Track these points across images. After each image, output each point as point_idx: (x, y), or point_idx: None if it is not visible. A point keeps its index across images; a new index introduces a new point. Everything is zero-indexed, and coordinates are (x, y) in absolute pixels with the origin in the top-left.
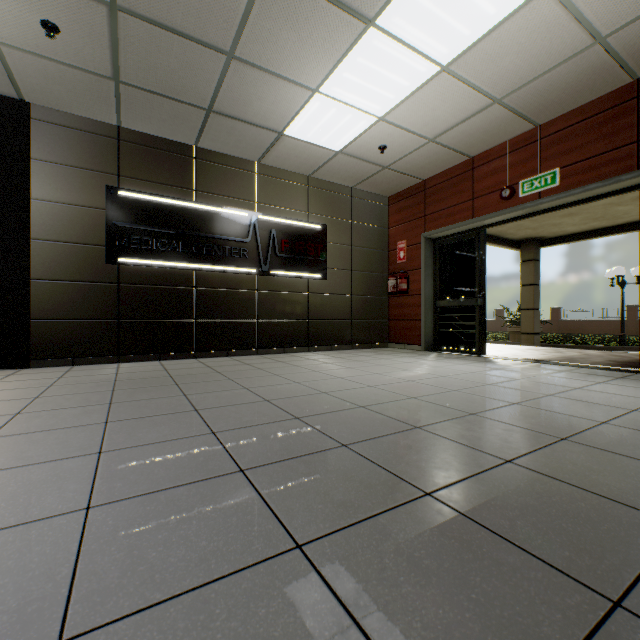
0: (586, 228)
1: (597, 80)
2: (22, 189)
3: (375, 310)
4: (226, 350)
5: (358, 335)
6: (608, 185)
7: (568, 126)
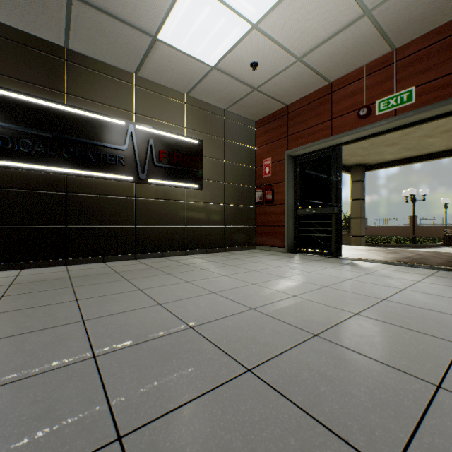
0: (399, 157)
1: None
2: None
3: (245, 217)
4: (101, 256)
5: (230, 239)
6: None
7: (424, 47)
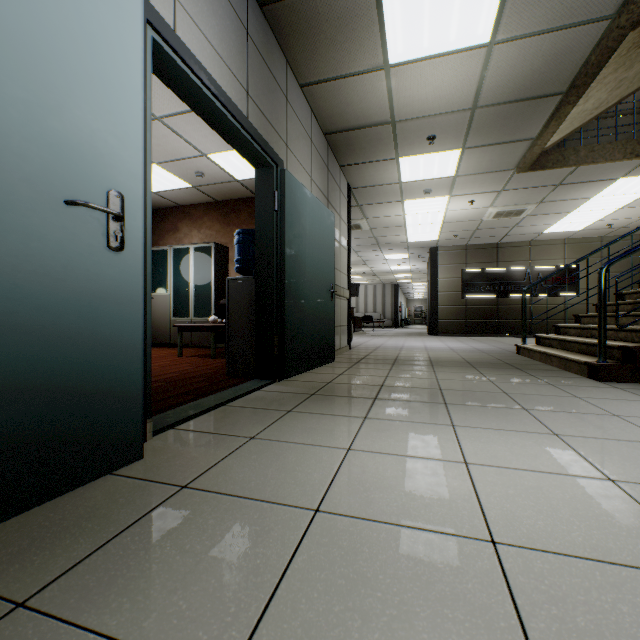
0: None
1: None
2: (436, 276)
3: None
4: (512, 334)
5: None
6: None
7: None
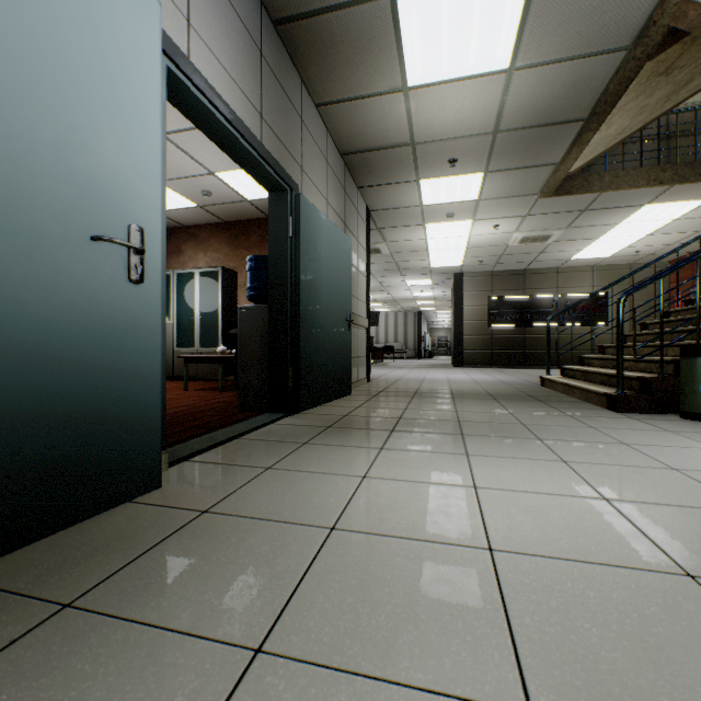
0: None
1: None
2: (460, 304)
3: None
4: (540, 366)
5: None
6: None
7: None
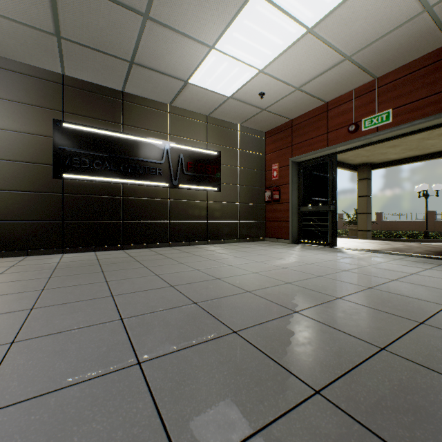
0: (404, 156)
1: (422, 42)
2: None
3: (256, 214)
4: (146, 243)
5: (243, 232)
6: (429, 121)
7: (399, 78)
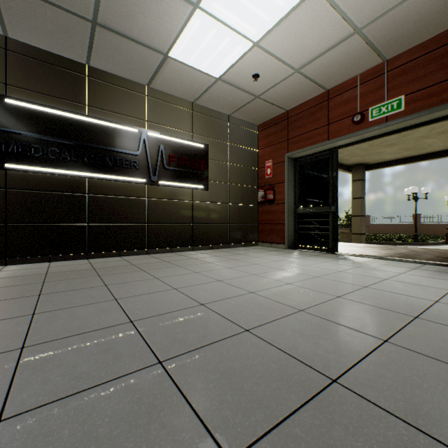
0: (399, 156)
1: (445, 13)
2: None
3: (247, 216)
4: (118, 250)
5: (234, 236)
6: None
7: (412, 59)
